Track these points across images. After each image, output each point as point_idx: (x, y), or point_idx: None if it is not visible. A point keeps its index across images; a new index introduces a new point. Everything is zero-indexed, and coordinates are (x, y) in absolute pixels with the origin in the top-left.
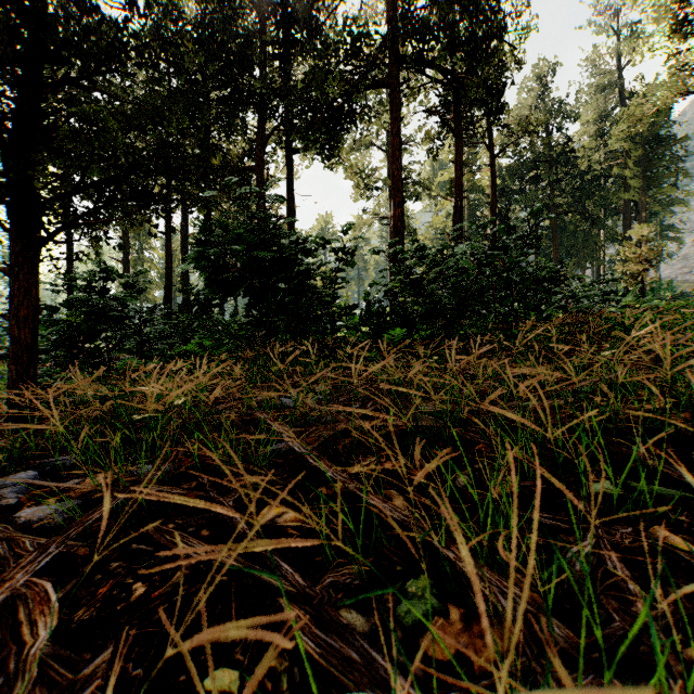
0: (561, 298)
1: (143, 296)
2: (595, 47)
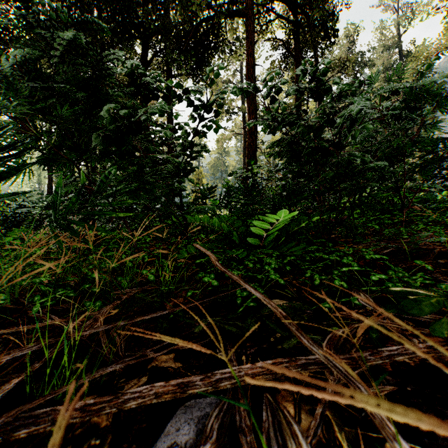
0: None
1: None
2: (382, 21)
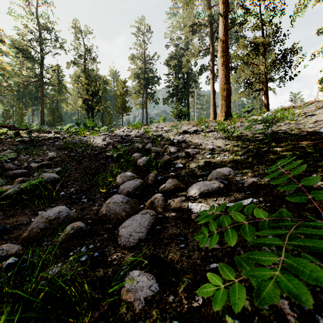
0: None
1: None
2: None
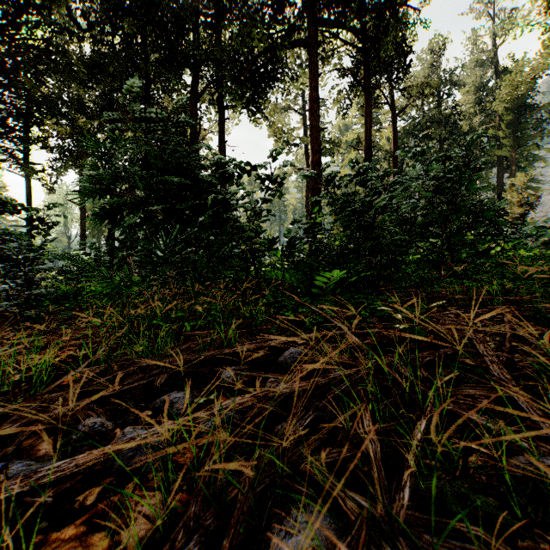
0: None
1: (101, 234)
2: (474, 30)
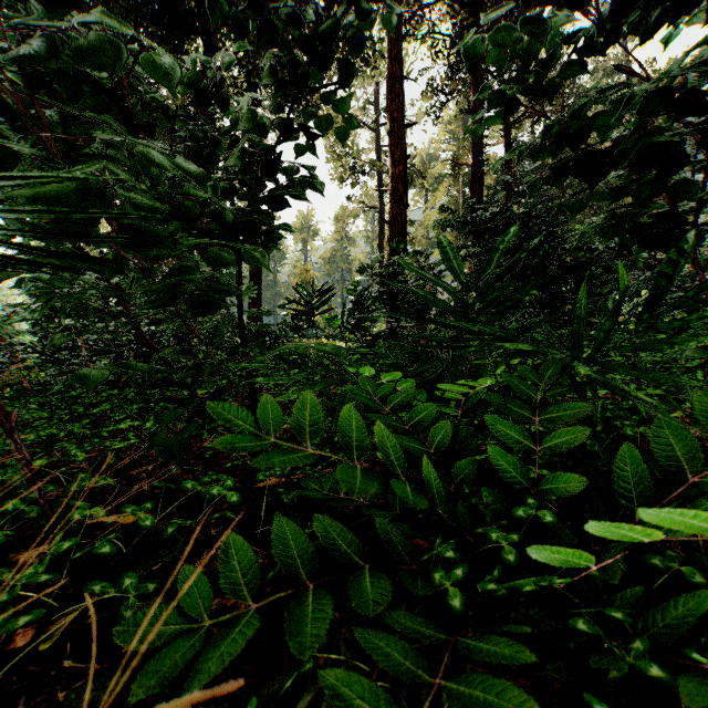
0: None
1: None
2: None
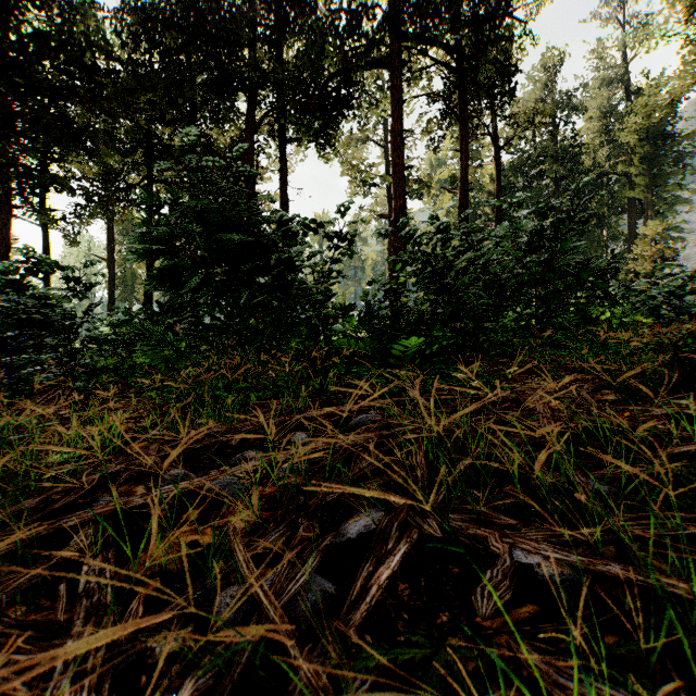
0: (654, 295)
1: (132, 296)
2: (599, 41)
